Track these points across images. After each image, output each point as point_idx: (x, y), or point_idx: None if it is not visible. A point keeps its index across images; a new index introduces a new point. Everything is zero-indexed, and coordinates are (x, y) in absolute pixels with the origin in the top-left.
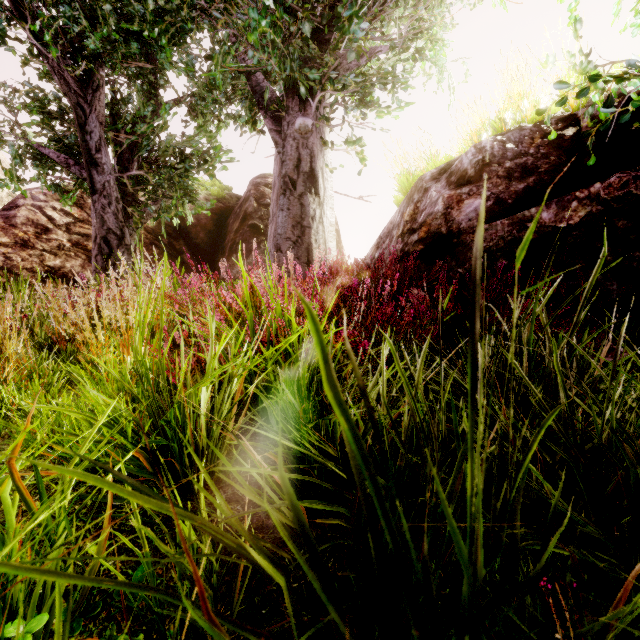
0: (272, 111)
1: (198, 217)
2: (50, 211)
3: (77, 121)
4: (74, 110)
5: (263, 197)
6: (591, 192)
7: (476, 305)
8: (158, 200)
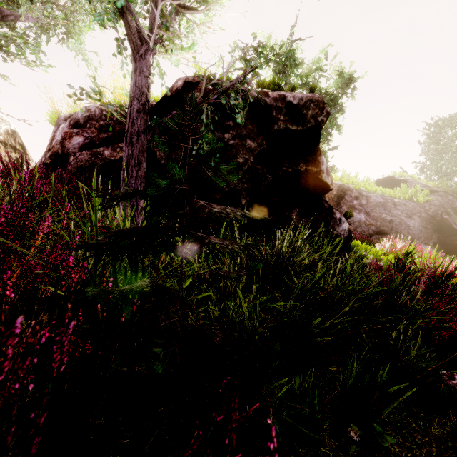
0: None
1: None
2: None
3: None
4: None
5: None
6: None
7: None
8: None
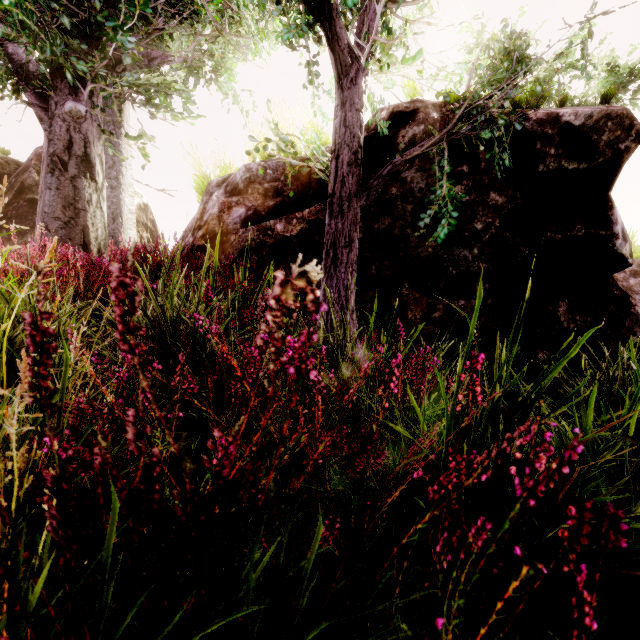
0: (36, 86)
1: None
2: None
3: None
4: None
5: None
6: (304, 215)
7: None
8: None
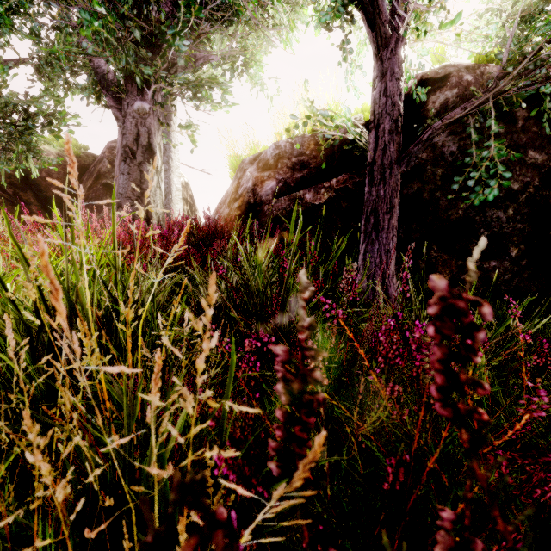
0: (113, 91)
1: (49, 171)
2: None
3: None
4: None
5: None
6: (331, 184)
7: (65, 213)
8: None
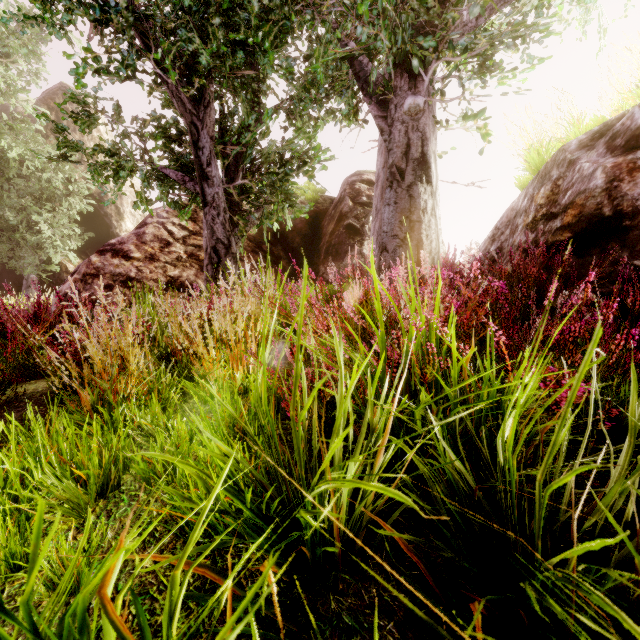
0: (377, 96)
1: (294, 222)
2: (171, 227)
3: (191, 139)
4: (189, 129)
5: (359, 195)
6: None
7: None
8: (260, 207)
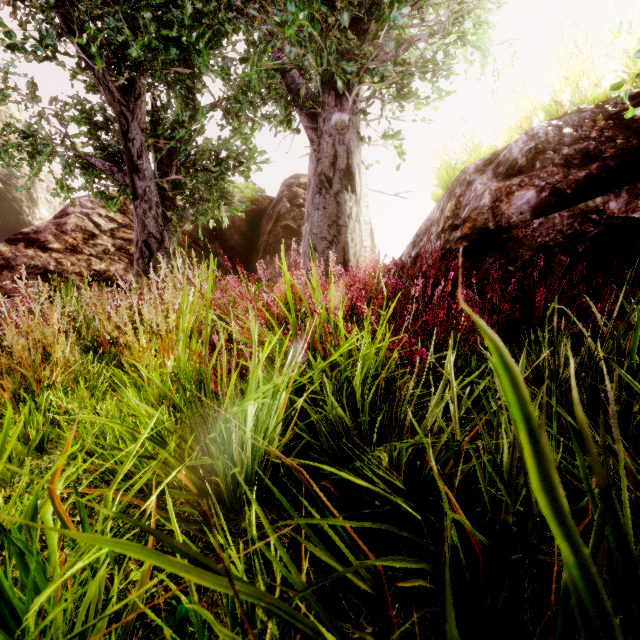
0: (308, 108)
1: (232, 219)
2: (96, 218)
3: (120, 129)
4: (118, 119)
5: (296, 197)
6: None
7: None
8: (195, 203)
